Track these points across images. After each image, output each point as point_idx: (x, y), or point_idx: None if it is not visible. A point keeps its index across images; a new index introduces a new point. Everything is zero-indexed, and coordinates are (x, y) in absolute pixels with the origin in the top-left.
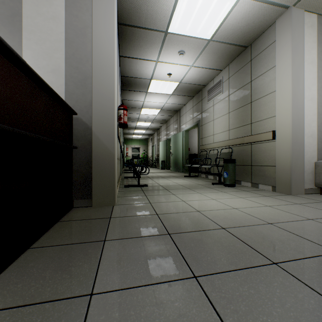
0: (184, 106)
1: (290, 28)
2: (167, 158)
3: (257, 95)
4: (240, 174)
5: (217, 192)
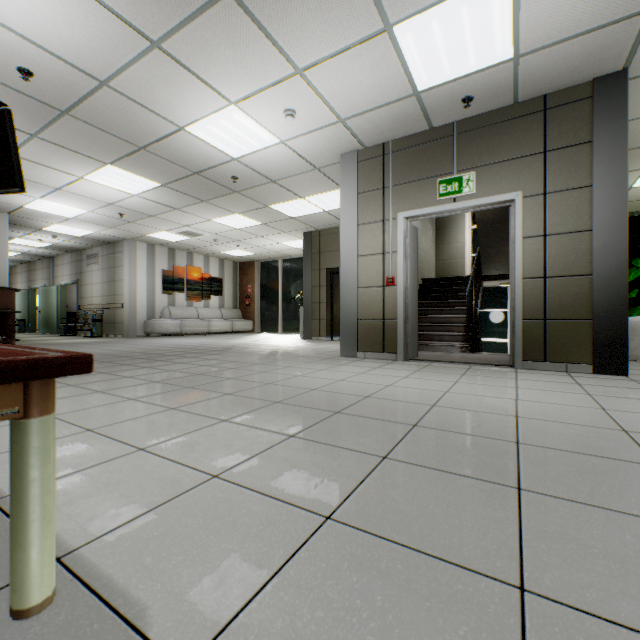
0: (61, 256)
1: (128, 250)
2: (31, 316)
3: (118, 278)
4: (109, 329)
5: (83, 339)
